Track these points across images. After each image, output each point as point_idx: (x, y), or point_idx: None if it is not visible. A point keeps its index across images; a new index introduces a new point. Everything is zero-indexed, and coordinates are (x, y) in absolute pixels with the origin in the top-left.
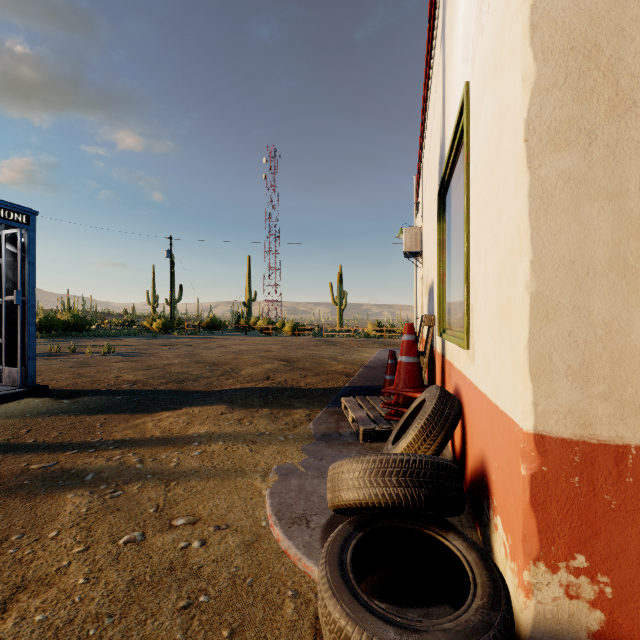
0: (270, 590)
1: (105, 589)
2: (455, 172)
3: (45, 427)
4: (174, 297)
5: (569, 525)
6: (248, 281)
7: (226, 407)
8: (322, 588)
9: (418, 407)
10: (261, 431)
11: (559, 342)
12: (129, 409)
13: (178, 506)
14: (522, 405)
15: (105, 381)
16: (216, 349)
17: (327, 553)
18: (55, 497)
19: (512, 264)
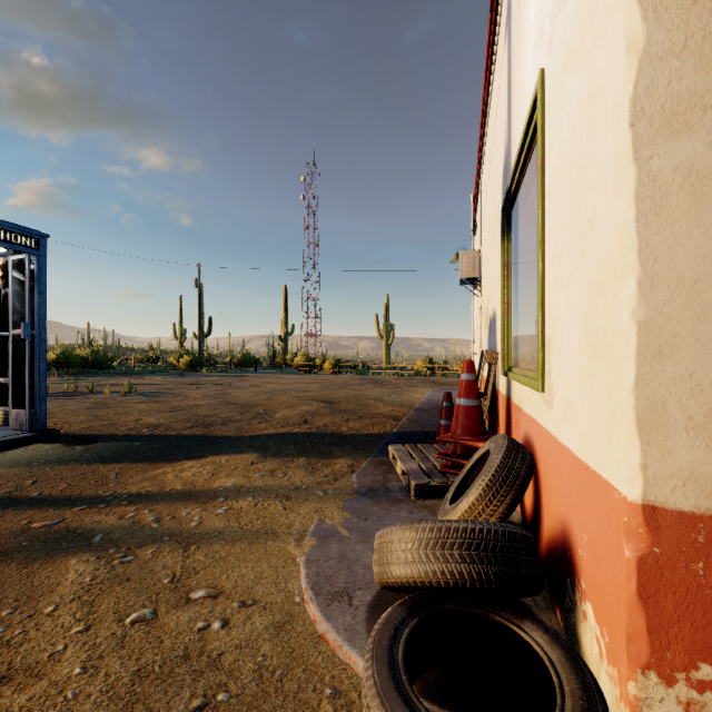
0: (304, 687)
1: (105, 683)
2: (524, 182)
3: (53, 478)
4: (203, 331)
5: (690, 625)
6: (284, 313)
7: (257, 456)
8: (368, 693)
9: (480, 459)
10: (296, 485)
11: (676, 386)
12: (148, 457)
13: (197, 576)
14: (626, 467)
15: (124, 425)
16: (248, 388)
17: (374, 646)
18: (56, 563)
19: (610, 286)
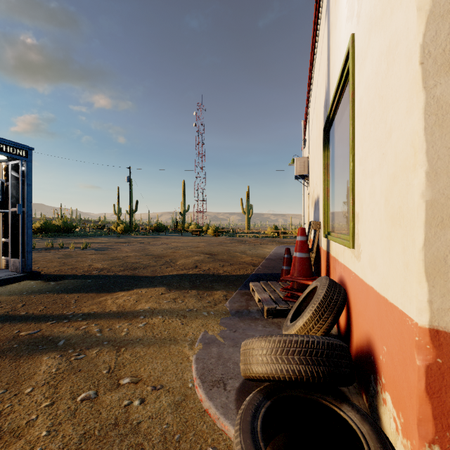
0: (194, 446)
1: (61, 442)
2: (338, 111)
3: (35, 302)
4: (132, 209)
5: None
6: (183, 198)
7: (165, 289)
8: None
9: (310, 292)
10: (190, 308)
11: None
12: (96, 289)
13: (125, 368)
14: (417, 302)
15: (81, 268)
16: (160, 245)
17: (241, 421)
18: (34, 359)
19: (404, 176)
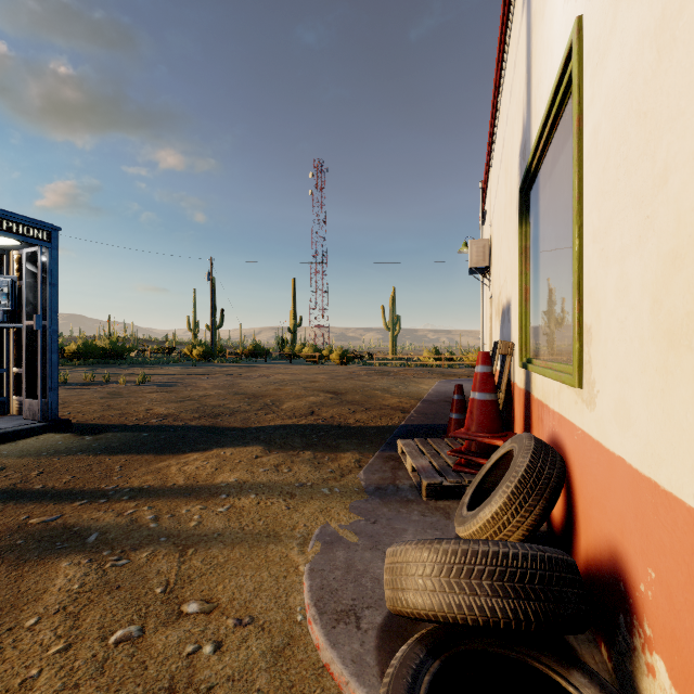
0: None
1: None
2: (547, 157)
3: (59, 469)
4: (215, 323)
5: None
6: (293, 305)
7: (262, 449)
8: None
9: (500, 459)
10: (301, 481)
11: None
12: (154, 448)
13: (192, 585)
14: None
15: (134, 414)
16: (257, 379)
17: None
18: (47, 565)
19: None
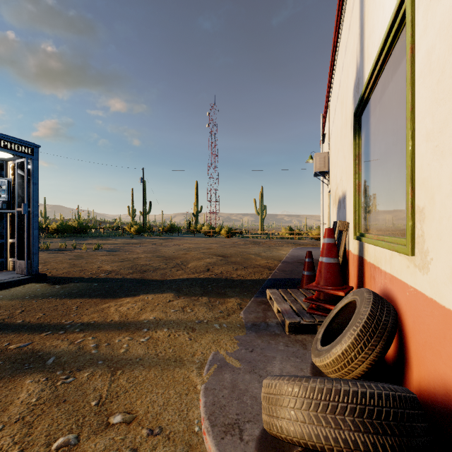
0: None
1: None
2: (377, 87)
3: (35, 308)
4: (146, 210)
5: None
6: (196, 198)
7: (173, 295)
8: None
9: (343, 307)
10: (200, 319)
11: None
12: (101, 294)
13: (118, 399)
14: None
15: (89, 270)
16: (172, 247)
17: None
18: (16, 382)
19: None
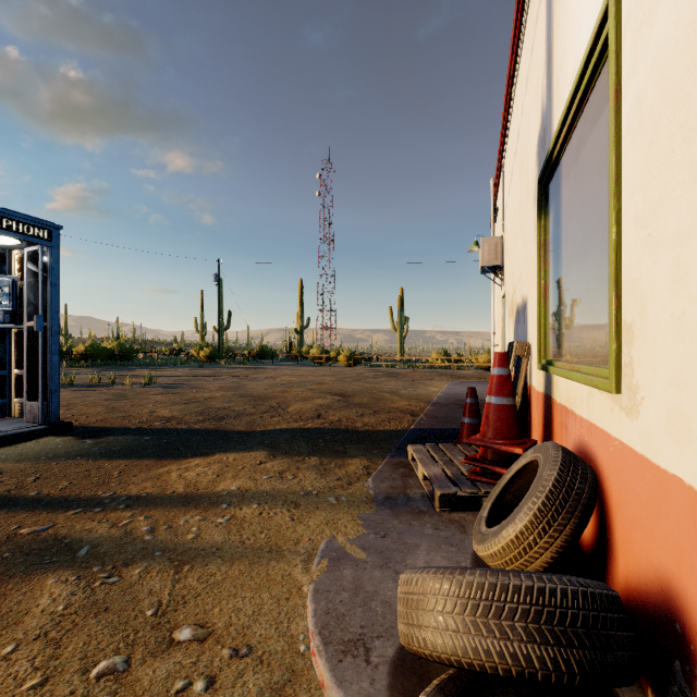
0: None
1: None
2: (571, 142)
3: (56, 474)
4: (222, 324)
5: None
6: (300, 306)
7: (266, 454)
8: None
9: (520, 470)
10: (306, 489)
11: None
12: (155, 453)
13: (186, 607)
14: None
15: (137, 417)
16: (264, 381)
17: None
18: (32, 582)
19: None
